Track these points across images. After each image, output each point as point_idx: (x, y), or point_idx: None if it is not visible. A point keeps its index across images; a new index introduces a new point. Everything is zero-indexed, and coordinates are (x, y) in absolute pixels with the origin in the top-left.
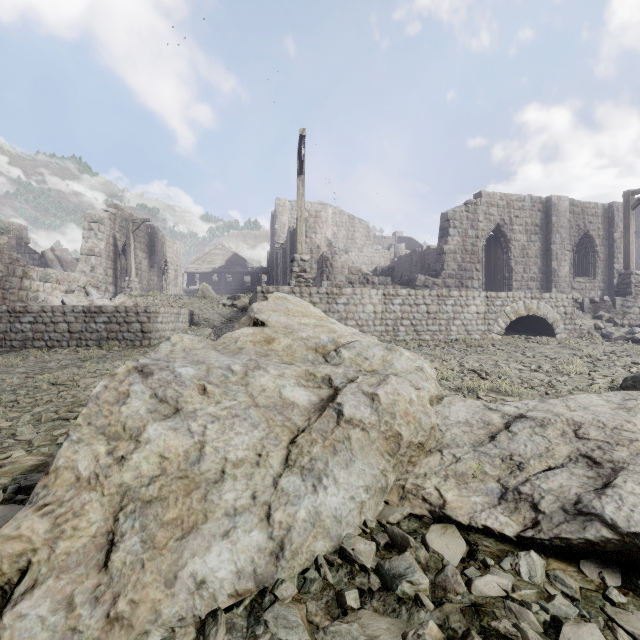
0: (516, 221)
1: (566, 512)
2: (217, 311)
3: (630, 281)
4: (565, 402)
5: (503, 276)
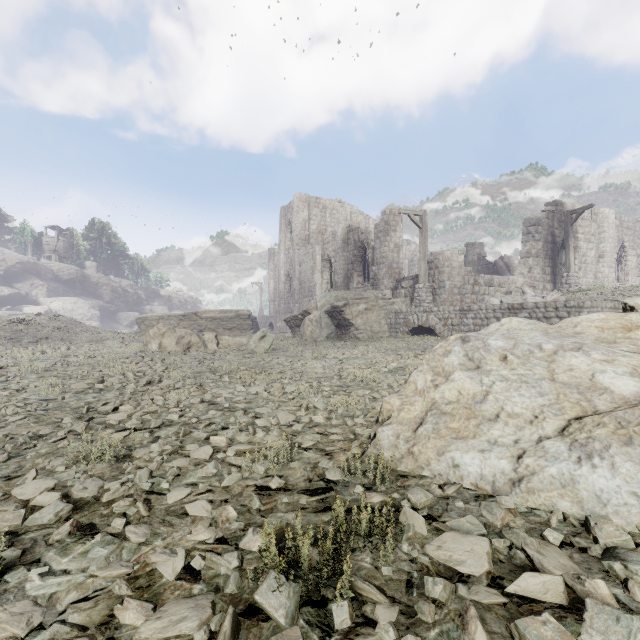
0: None
1: None
2: None
3: None
4: None
5: None
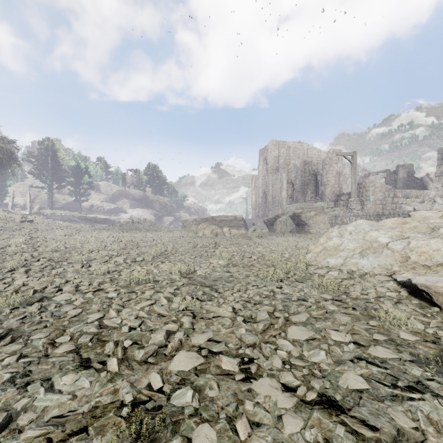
0: None
1: None
2: None
3: None
4: None
5: None
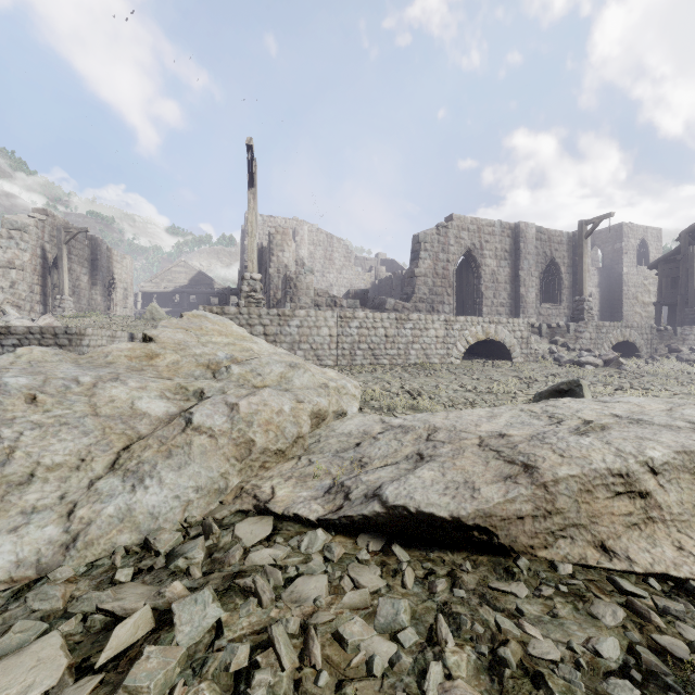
0: (486, 246)
1: (366, 497)
2: None
3: (583, 307)
4: (448, 413)
5: (474, 301)
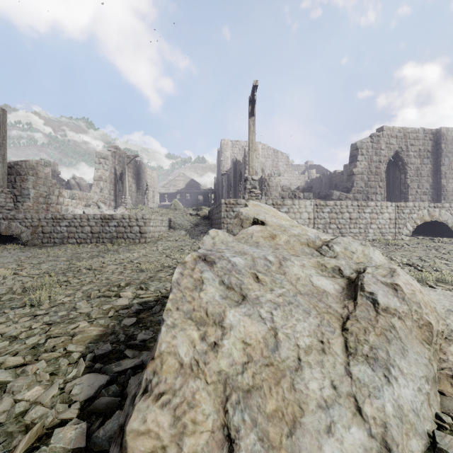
0: (411, 148)
1: None
2: (186, 219)
3: None
4: None
5: (400, 191)
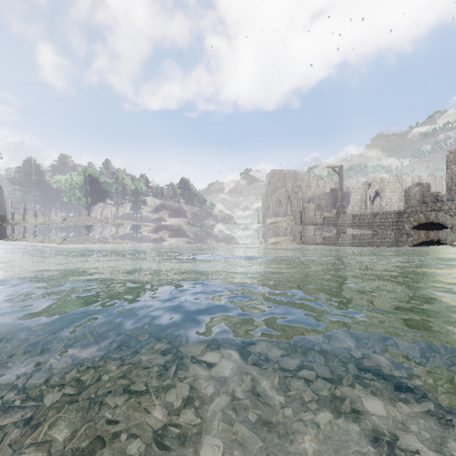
0: None
1: None
2: None
3: None
4: None
5: None
